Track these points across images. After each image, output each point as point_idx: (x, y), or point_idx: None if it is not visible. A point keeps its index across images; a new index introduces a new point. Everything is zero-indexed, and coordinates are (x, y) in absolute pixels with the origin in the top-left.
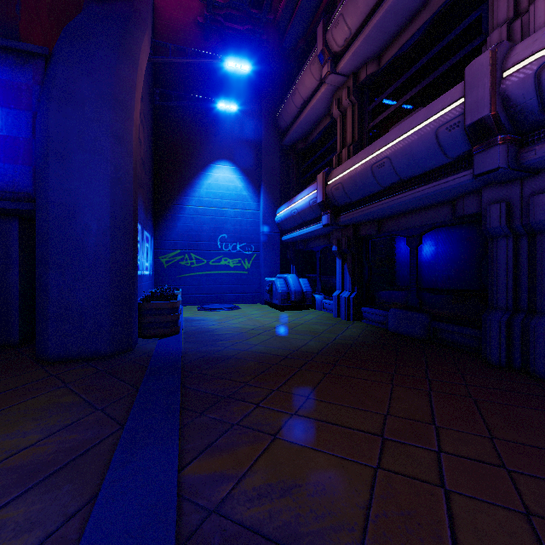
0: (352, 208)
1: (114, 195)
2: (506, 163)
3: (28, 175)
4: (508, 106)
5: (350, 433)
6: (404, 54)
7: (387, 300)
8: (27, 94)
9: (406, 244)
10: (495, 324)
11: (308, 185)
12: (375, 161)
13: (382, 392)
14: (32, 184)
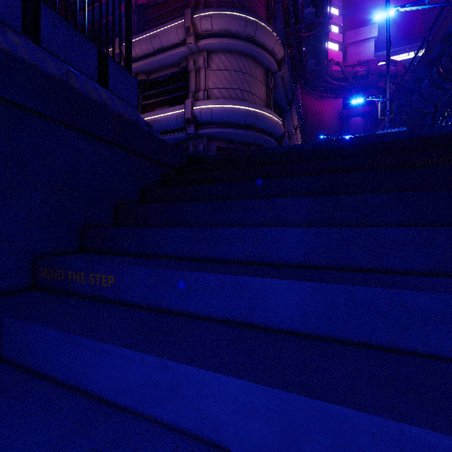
0: None
1: None
2: (194, 132)
3: None
4: (195, 117)
5: None
6: (160, 80)
7: None
8: None
9: None
10: None
11: None
12: (152, 120)
13: None
14: None
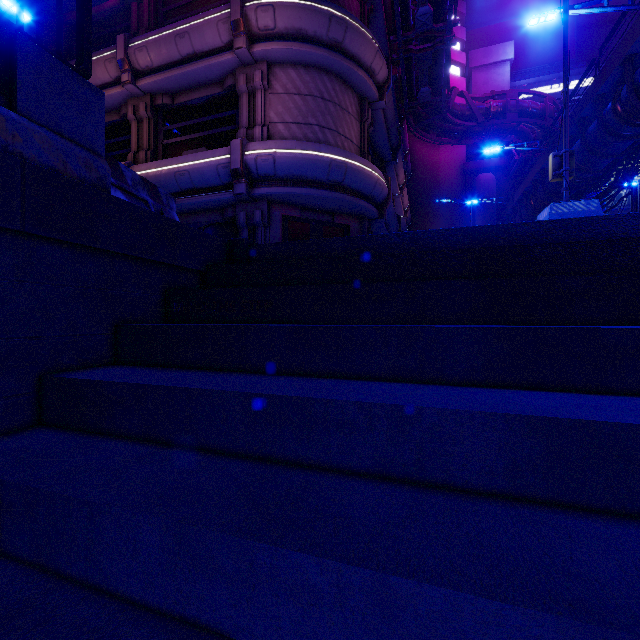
0: None
1: None
2: (246, 192)
3: None
4: (247, 168)
5: None
6: (193, 106)
7: None
8: None
9: None
10: None
11: None
12: (178, 170)
13: None
14: None
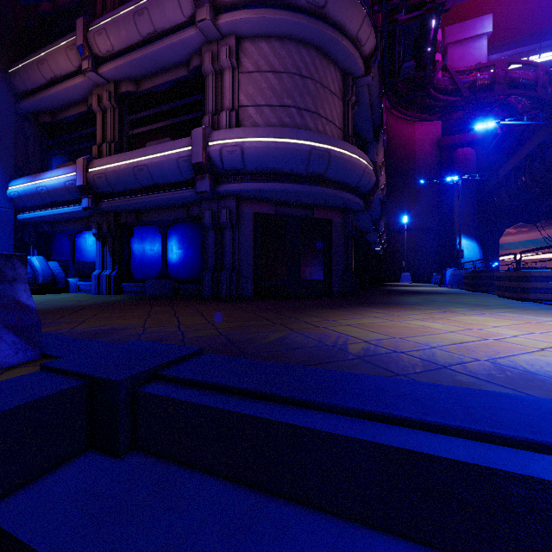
0: (114, 197)
1: None
2: (210, 189)
3: None
4: (210, 161)
5: (131, 316)
6: (158, 92)
7: (144, 274)
8: None
9: (159, 232)
10: (207, 277)
11: (57, 164)
12: (136, 165)
13: (146, 309)
14: None
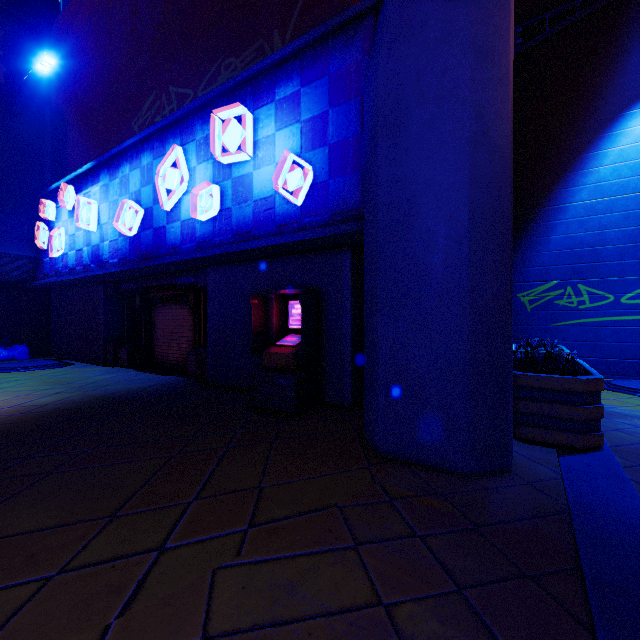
0: None
1: (475, 165)
2: None
3: (357, 185)
4: None
5: None
6: None
7: None
8: (356, 75)
9: None
10: None
11: None
12: None
13: None
14: (361, 195)
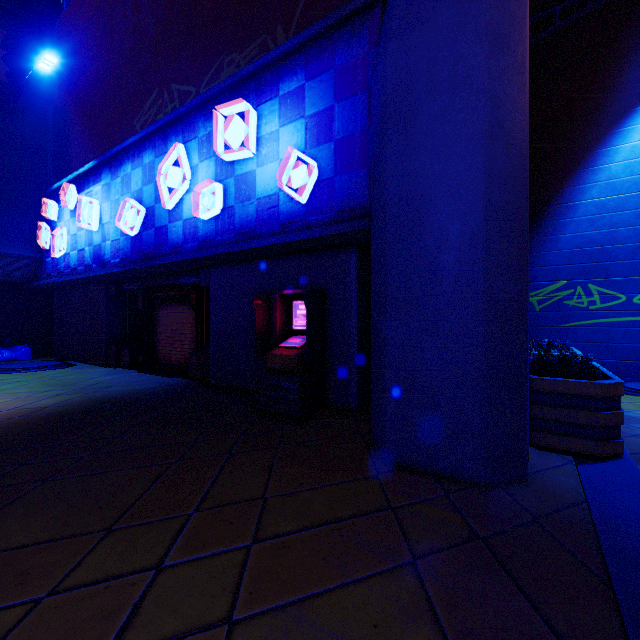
0: None
1: (490, 159)
2: None
3: (363, 182)
4: None
5: None
6: None
7: None
8: (362, 68)
9: None
10: None
11: None
12: None
13: None
14: (368, 192)
